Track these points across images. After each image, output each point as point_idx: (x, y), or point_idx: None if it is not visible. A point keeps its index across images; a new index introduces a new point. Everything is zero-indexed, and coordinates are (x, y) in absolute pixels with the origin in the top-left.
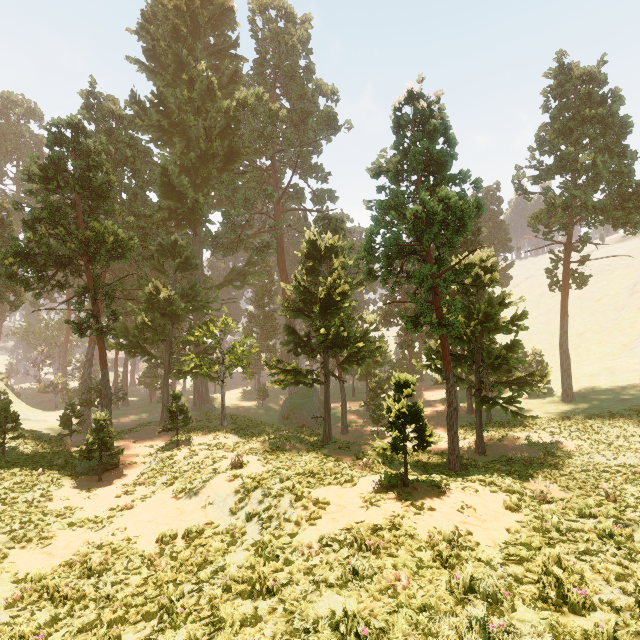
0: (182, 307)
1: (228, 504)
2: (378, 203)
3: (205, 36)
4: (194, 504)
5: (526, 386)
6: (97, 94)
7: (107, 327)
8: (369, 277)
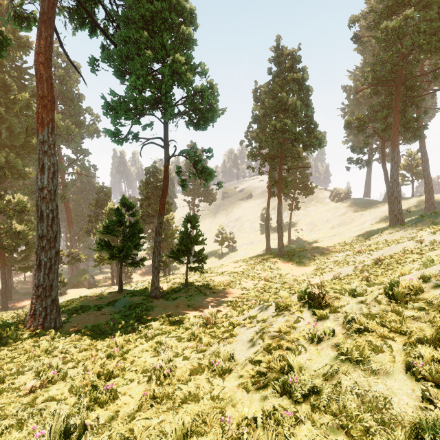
0: (33, 234)
1: None
2: (144, 202)
3: (12, 61)
4: None
5: None
6: None
7: (14, 248)
8: None
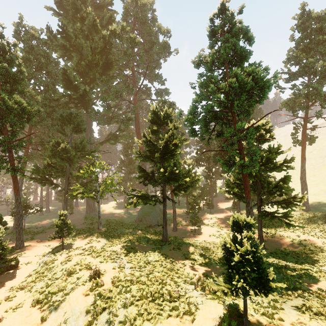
0: (73, 154)
1: (79, 325)
2: (200, 82)
3: None
4: (51, 321)
5: (291, 204)
6: (24, 25)
7: (16, 167)
8: (192, 134)
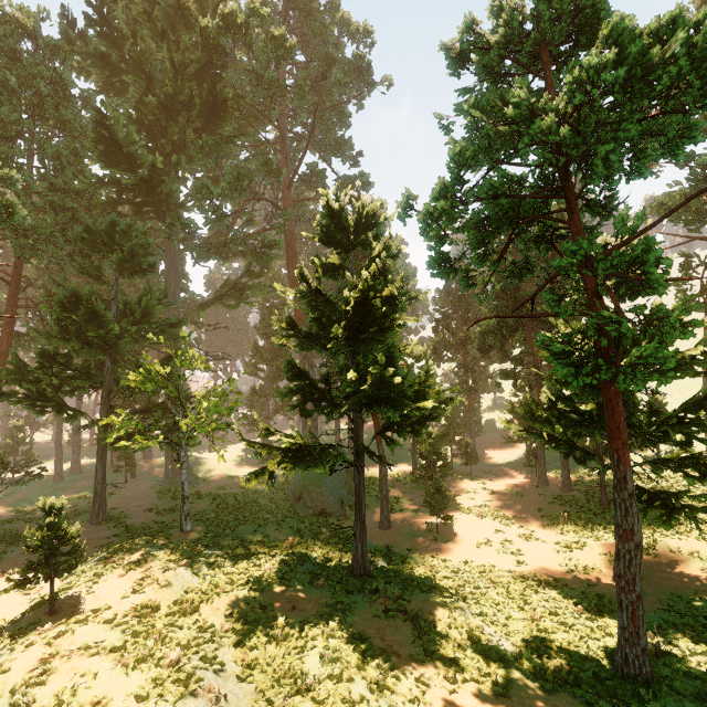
0: (115, 331)
1: None
2: (471, 100)
3: None
4: None
5: None
6: None
7: None
8: (441, 270)
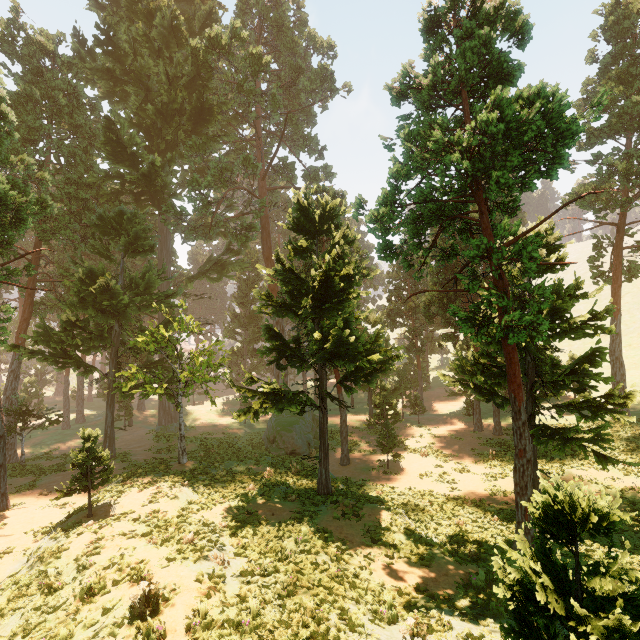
0: (125, 301)
1: None
2: (406, 131)
3: None
4: None
5: (602, 411)
6: (23, 25)
7: None
8: (386, 255)
